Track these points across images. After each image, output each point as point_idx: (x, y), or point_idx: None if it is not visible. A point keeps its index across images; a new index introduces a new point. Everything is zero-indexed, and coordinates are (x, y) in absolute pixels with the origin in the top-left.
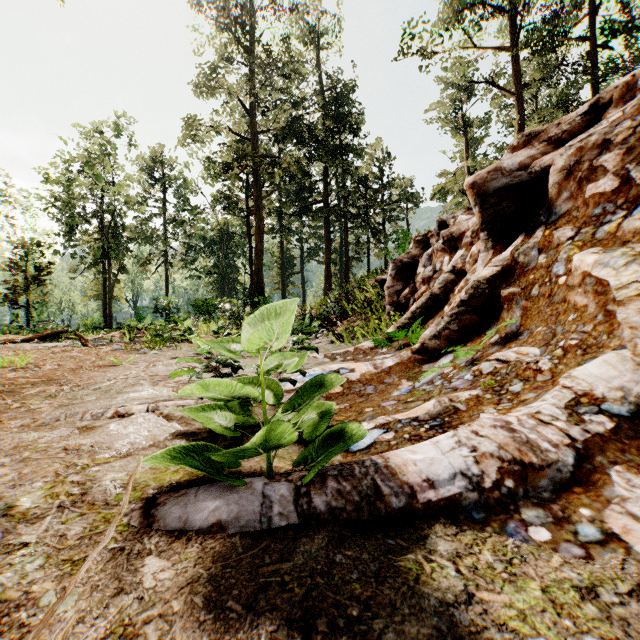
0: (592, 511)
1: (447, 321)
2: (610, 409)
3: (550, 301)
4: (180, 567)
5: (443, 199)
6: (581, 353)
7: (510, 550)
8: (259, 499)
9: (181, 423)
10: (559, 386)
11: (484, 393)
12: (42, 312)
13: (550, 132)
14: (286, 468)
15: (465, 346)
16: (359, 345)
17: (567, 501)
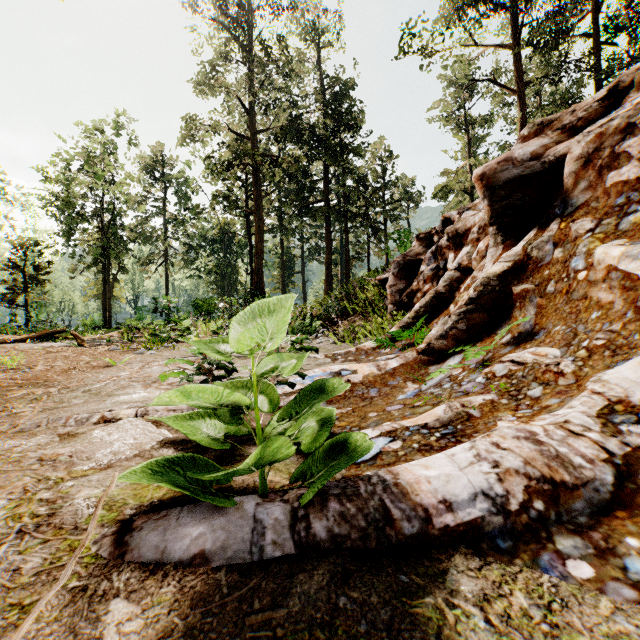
0: None
1: (455, 320)
2: None
3: (568, 298)
4: (151, 614)
5: (445, 198)
6: (609, 354)
7: (547, 590)
8: (250, 524)
9: (171, 429)
10: (587, 391)
11: (499, 398)
12: (41, 312)
13: (564, 120)
14: (282, 483)
15: (474, 346)
16: (361, 345)
17: (609, 528)
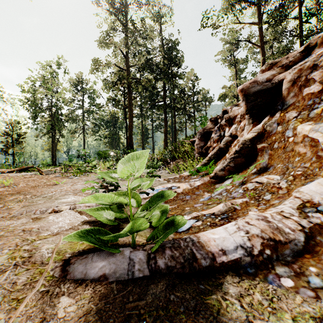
0: (317, 269)
1: (228, 161)
2: (322, 210)
3: (284, 150)
4: (80, 303)
5: (224, 100)
6: (303, 178)
7: (271, 292)
8: (127, 261)
9: (87, 216)
10: (292, 197)
11: (250, 200)
12: (20, 157)
13: (283, 62)
14: (143, 241)
15: (238, 174)
16: (182, 174)
17: (301, 262)
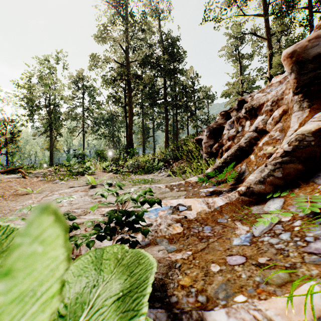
0: None
1: (271, 169)
2: None
3: None
4: None
5: (228, 97)
6: None
7: None
8: None
9: None
10: None
11: None
12: (14, 157)
13: None
14: None
15: (293, 192)
16: (188, 179)
17: None
